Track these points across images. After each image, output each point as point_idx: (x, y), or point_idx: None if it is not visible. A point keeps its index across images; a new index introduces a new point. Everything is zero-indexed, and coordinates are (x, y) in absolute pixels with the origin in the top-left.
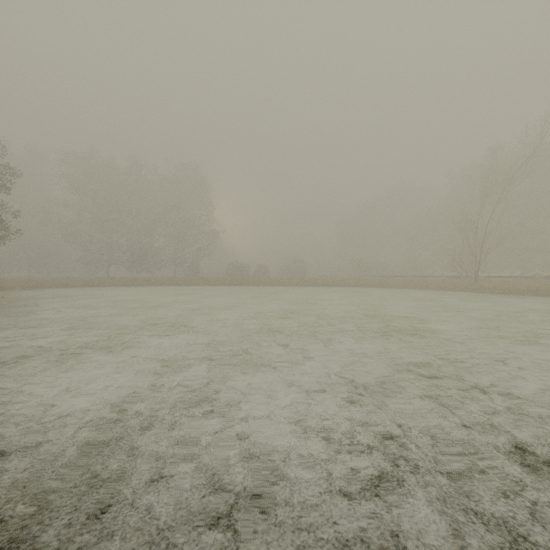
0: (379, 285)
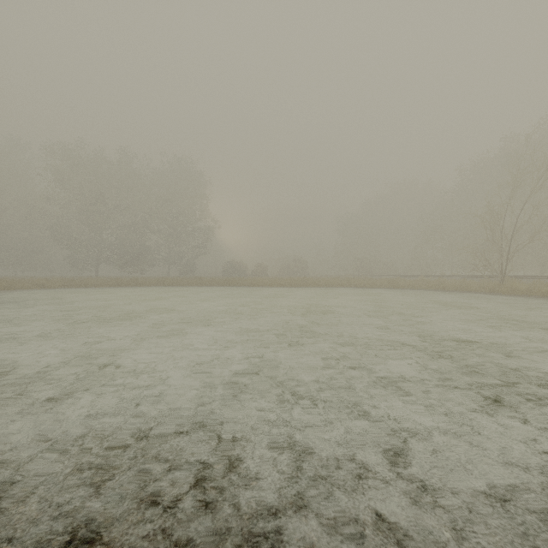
0: (389, 286)
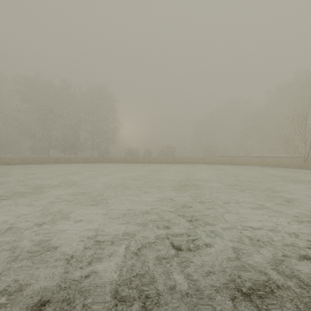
0: (229, 163)
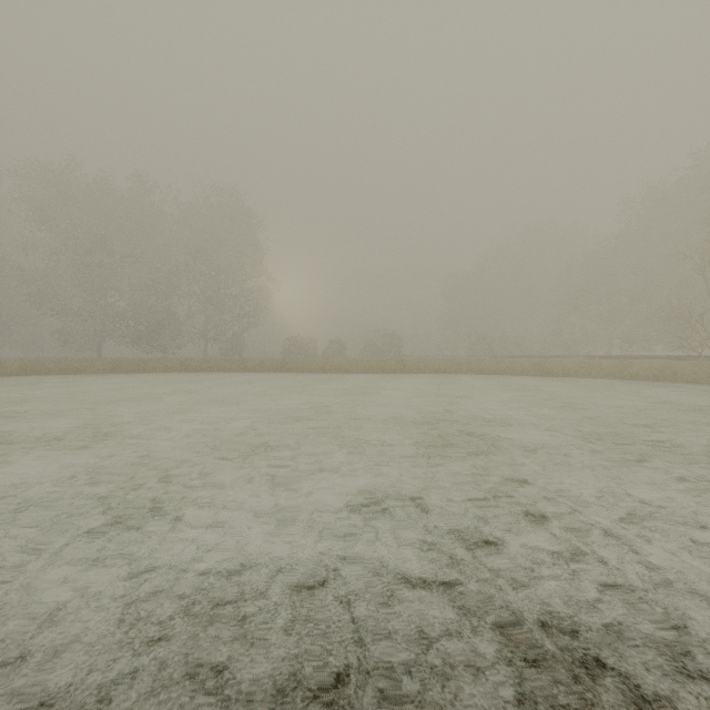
0: (537, 373)
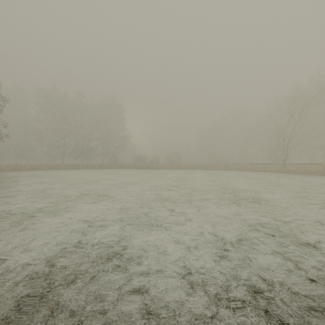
0: (225, 169)
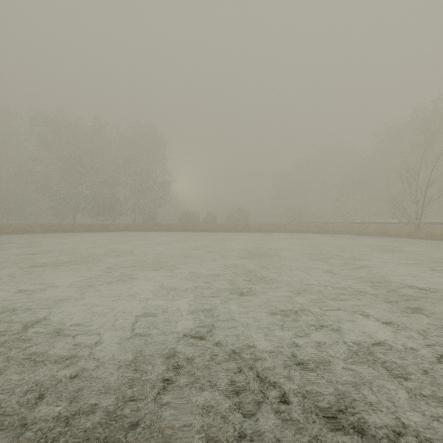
0: (319, 231)
